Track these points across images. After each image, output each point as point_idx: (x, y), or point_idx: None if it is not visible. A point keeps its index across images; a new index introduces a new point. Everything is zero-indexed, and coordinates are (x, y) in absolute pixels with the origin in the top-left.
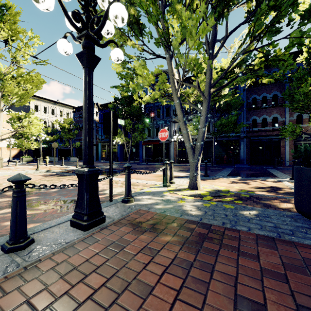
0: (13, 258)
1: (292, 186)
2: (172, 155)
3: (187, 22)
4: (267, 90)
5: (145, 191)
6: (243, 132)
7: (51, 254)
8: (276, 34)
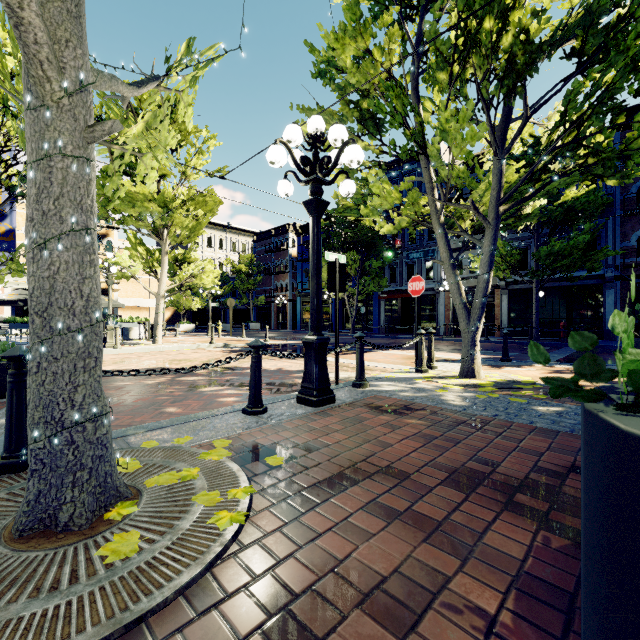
0: (258, 419)
1: None
2: (442, 319)
3: (448, 125)
4: None
5: (385, 376)
6: (613, 267)
7: (289, 421)
8: (616, 112)
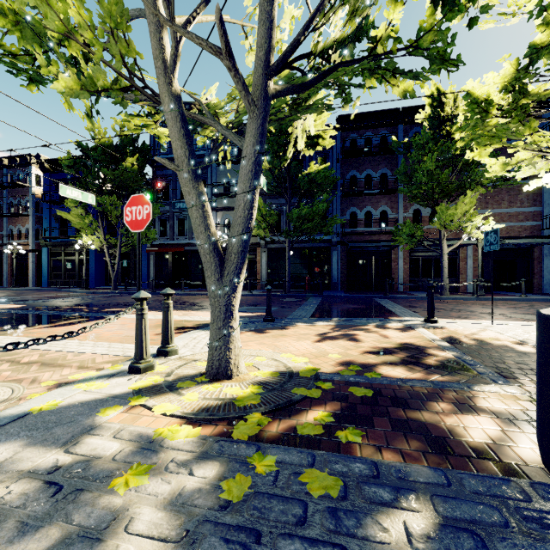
0: None
1: (440, 340)
2: None
3: None
4: (373, 165)
5: (32, 408)
6: (337, 234)
7: None
8: None
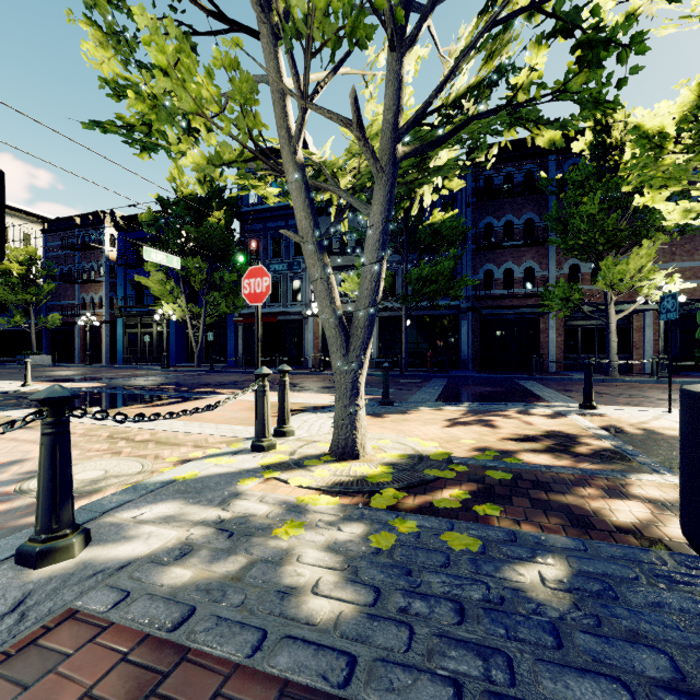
0: None
1: (596, 429)
2: (310, 349)
3: None
4: (515, 209)
5: (176, 476)
6: (467, 298)
7: None
8: None
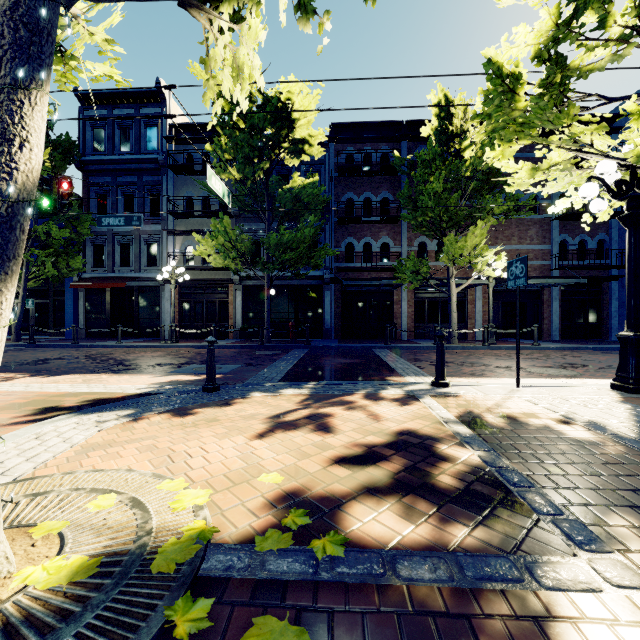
0: None
1: (456, 423)
2: (167, 319)
3: None
4: (373, 187)
5: None
6: (330, 269)
7: None
8: None
